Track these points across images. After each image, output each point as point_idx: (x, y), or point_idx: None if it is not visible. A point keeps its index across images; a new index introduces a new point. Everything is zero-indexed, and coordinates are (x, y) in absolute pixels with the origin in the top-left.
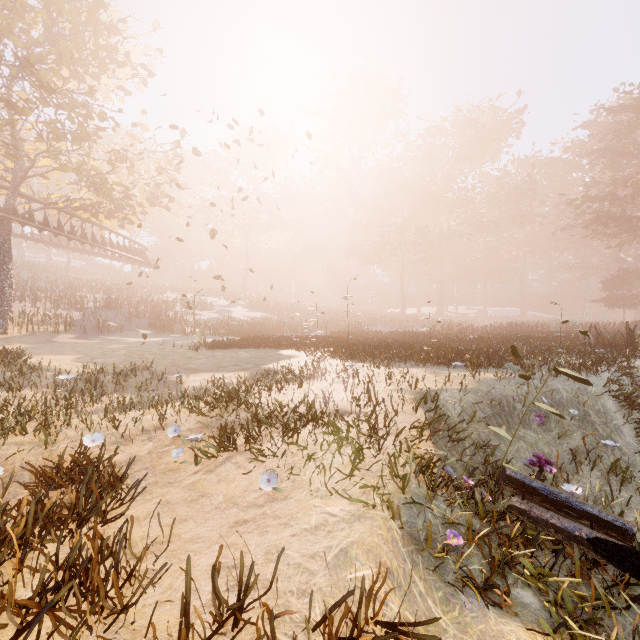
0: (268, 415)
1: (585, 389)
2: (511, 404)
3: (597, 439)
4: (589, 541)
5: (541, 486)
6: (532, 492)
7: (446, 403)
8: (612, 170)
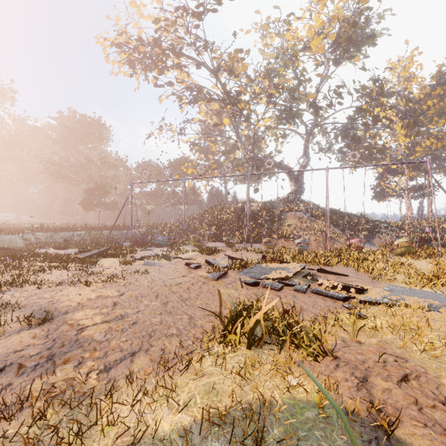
0: None
1: (12, 236)
2: None
3: (13, 246)
4: None
5: None
6: None
7: None
8: (63, 151)
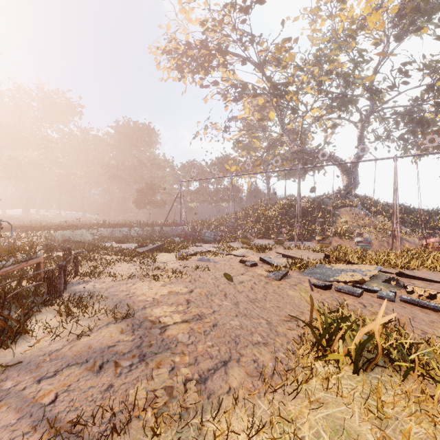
0: (7, 238)
1: (83, 231)
2: (67, 235)
3: (84, 240)
4: (73, 241)
5: (69, 239)
6: (68, 240)
7: (52, 234)
8: (119, 156)
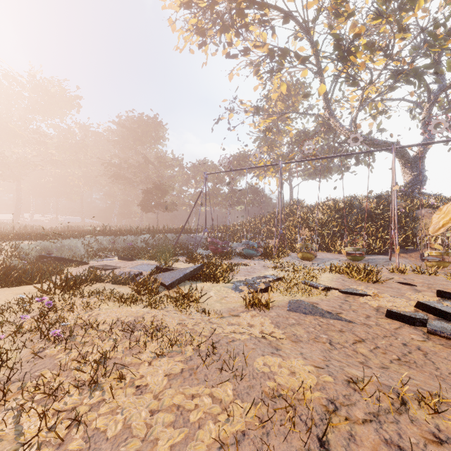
0: None
1: (73, 242)
2: (48, 247)
3: (73, 253)
4: (54, 259)
5: (47, 255)
6: (45, 257)
7: (23, 247)
8: (122, 153)
